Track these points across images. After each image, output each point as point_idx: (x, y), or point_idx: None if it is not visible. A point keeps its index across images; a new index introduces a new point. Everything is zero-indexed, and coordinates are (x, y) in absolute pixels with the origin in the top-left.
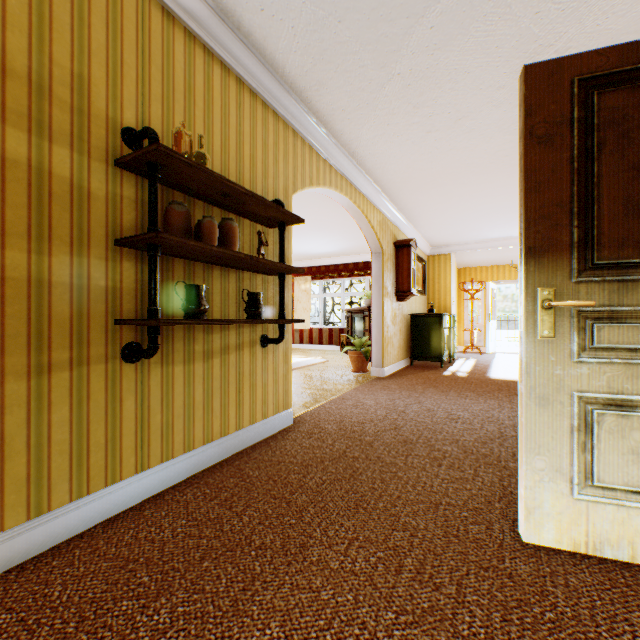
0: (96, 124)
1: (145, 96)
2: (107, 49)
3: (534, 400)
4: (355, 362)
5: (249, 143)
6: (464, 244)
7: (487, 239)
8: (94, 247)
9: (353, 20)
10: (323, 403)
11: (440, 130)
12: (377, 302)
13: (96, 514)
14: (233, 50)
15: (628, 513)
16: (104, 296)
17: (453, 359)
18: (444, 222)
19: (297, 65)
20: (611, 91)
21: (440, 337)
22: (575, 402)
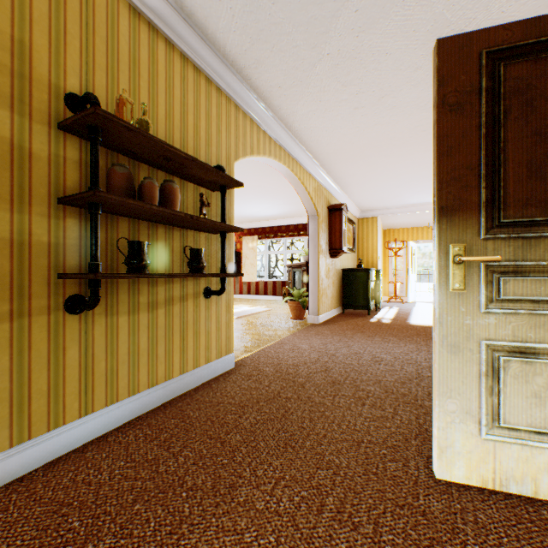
0: (38, 88)
1: (89, 65)
2: (49, 18)
3: (446, 348)
4: (294, 311)
5: (193, 114)
6: (388, 209)
7: (408, 204)
8: (36, 205)
9: (285, 2)
10: (263, 347)
11: (366, 107)
12: (313, 258)
13: (38, 458)
14: (177, 28)
15: (531, 452)
16: (46, 251)
17: (379, 308)
18: (371, 189)
19: (237, 44)
20: (516, 63)
21: (368, 289)
22: (483, 349)
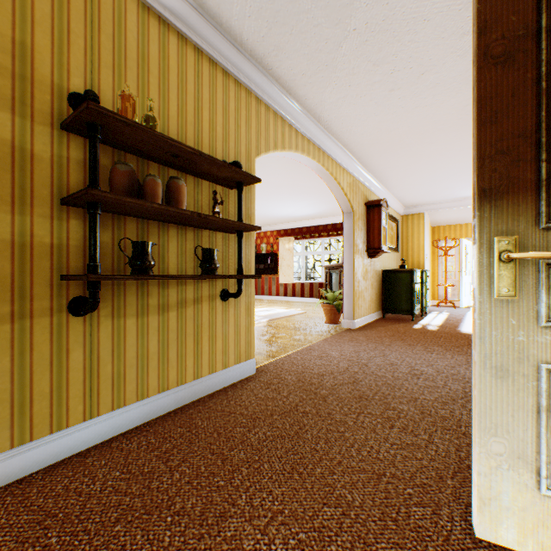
0: (40, 89)
1: (94, 63)
2: (52, 18)
3: (490, 370)
4: (328, 314)
5: (208, 109)
6: (437, 203)
7: (460, 198)
8: (38, 206)
9: None
10: (290, 353)
11: (403, 87)
12: (348, 259)
13: (39, 460)
14: (189, 20)
15: None
16: (49, 253)
17: (425, 312)
18: (415, 182)
19: (253, 31)
20: None
21: (411, 292)
22: (543, 376)
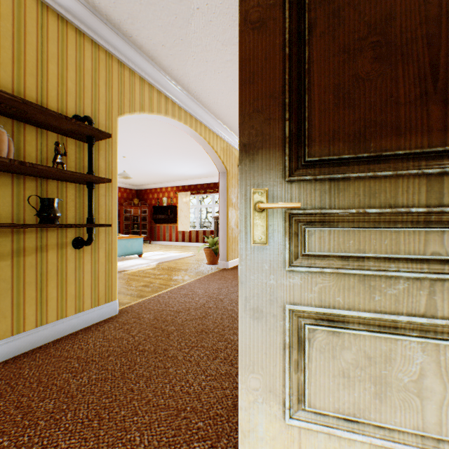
0: None
1: None
2: None
3: (249, 312)
4: (208, 257)
5: (57, 63)
6: None
7: None
8: None
9: None
10: (161, 293)
11: None
12: (223, 210)
13: None
14: None
15: (340, 443)
16: None
17: None
18: None
19: None
20: None
21: None
22: (287, 316)
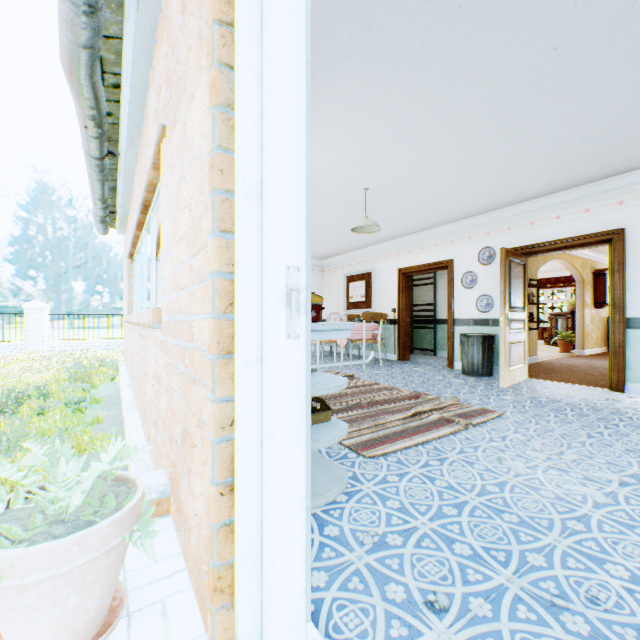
0: None
1: None
2: None
3: None
4: (561, 346)
5: None
6: None
7: None
8: None
9: None
10: (547, 359)
11: None
12: (578, 310)
13: None
14: None
15: None
16: None
17: None
18: None
19: None
20: None
21: None
22: None
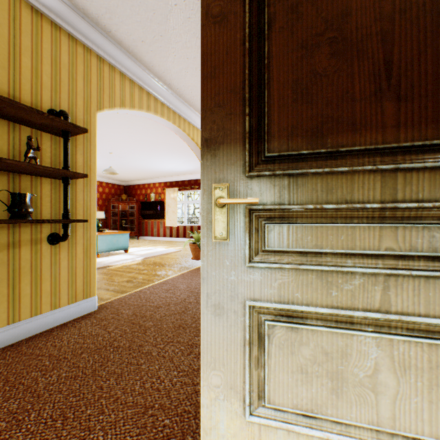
0: None
1: None
2: None
3: (211, 309)
4: (193, 252)
5: (30, 56)
6: None
7: None
8: None
9: None
10: (143, 288)
11: None
12: None
13: None
14: None
15: (299, 439)
16: None
17: None
18: None
19: None
20: None
21: None
22: (247, 312)
